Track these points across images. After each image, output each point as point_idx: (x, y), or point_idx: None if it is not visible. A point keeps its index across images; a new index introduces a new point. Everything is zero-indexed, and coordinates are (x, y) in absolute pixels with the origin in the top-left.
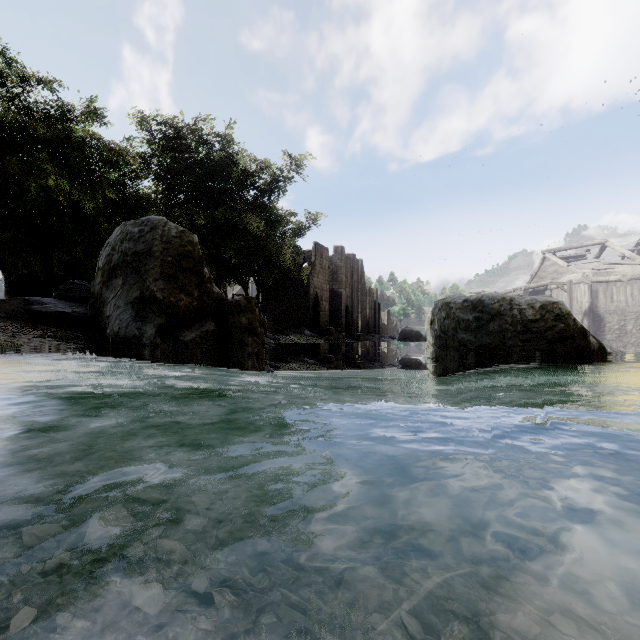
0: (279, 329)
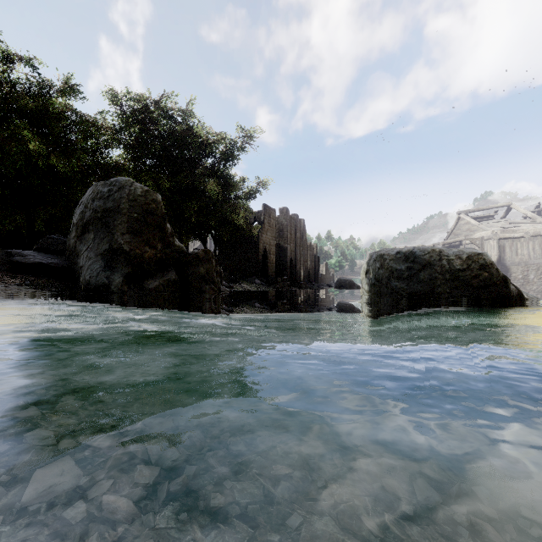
0: (233, 278)
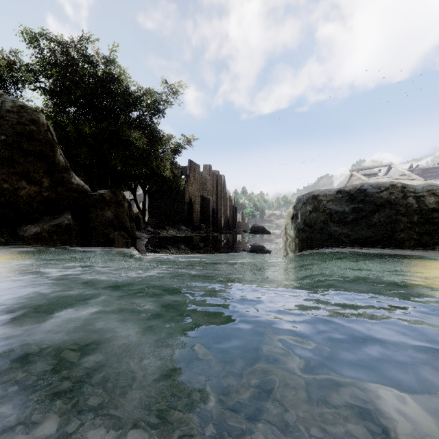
0: (160, 225)
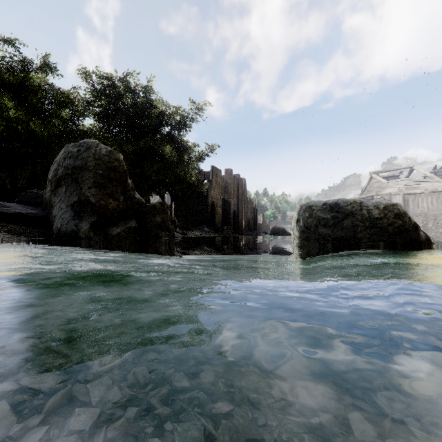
0: (186, 227)
